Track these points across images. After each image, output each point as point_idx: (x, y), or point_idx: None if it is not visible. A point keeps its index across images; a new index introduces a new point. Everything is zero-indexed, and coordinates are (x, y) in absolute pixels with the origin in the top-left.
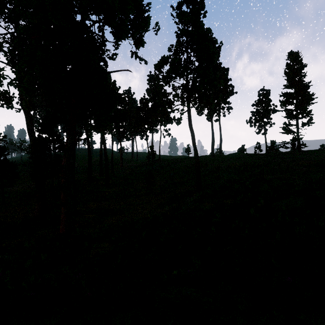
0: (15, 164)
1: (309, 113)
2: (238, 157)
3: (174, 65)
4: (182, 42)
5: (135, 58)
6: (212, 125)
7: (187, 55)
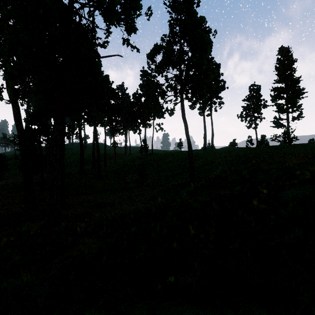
0: (4, 157)
1: (299, 107)
2: (230, 150)
3: (167, 53)
4: (175, 32)
5: (127, 46)
6: (204, 119)
7: (180, 45)
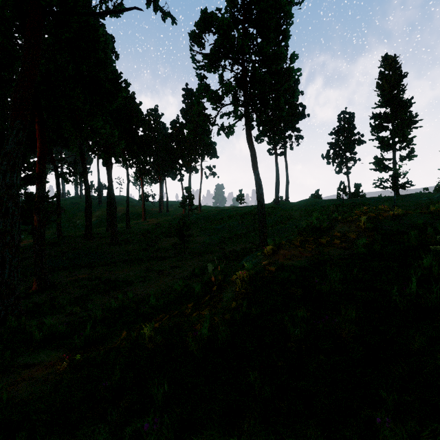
0: None
1: (409, 142)
2: (313, 204)
3: (223, 29)
4: (236, 3)
5: (154, 10)
6: (276, 157)
7: (243, 24)
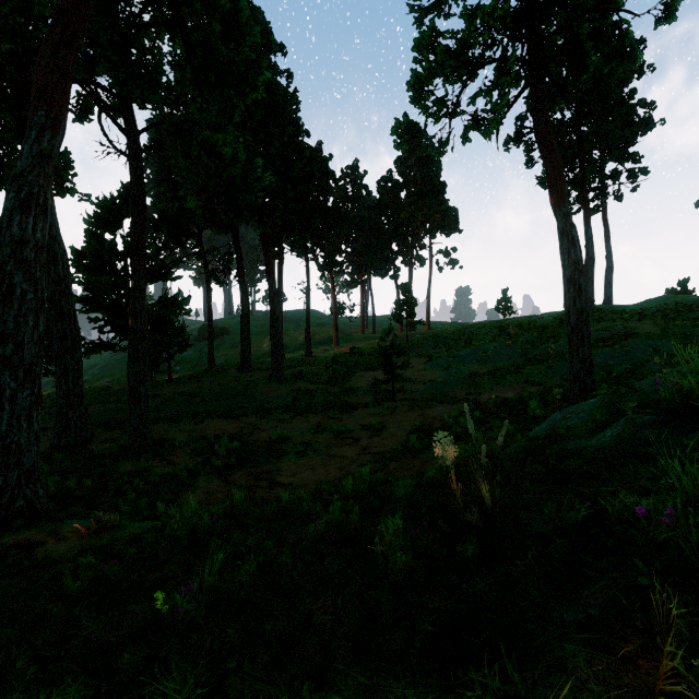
0: None
1: None
2: (682, 305)
3: None
4: None
5: None
6: (585, 214)
7: None
